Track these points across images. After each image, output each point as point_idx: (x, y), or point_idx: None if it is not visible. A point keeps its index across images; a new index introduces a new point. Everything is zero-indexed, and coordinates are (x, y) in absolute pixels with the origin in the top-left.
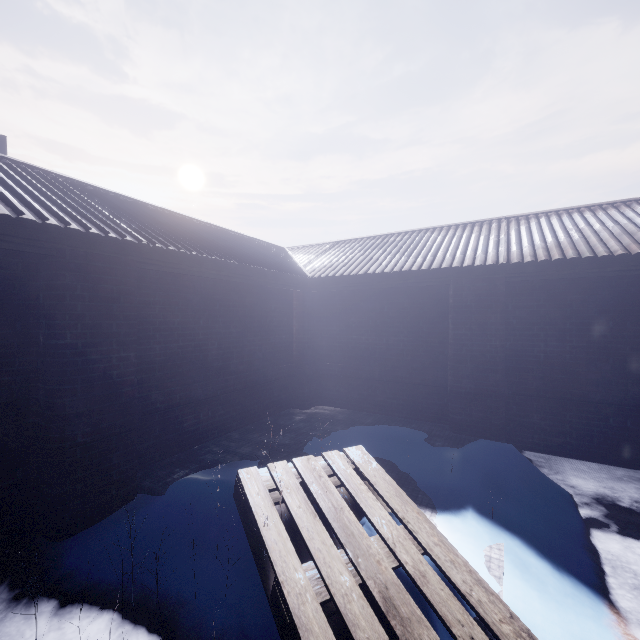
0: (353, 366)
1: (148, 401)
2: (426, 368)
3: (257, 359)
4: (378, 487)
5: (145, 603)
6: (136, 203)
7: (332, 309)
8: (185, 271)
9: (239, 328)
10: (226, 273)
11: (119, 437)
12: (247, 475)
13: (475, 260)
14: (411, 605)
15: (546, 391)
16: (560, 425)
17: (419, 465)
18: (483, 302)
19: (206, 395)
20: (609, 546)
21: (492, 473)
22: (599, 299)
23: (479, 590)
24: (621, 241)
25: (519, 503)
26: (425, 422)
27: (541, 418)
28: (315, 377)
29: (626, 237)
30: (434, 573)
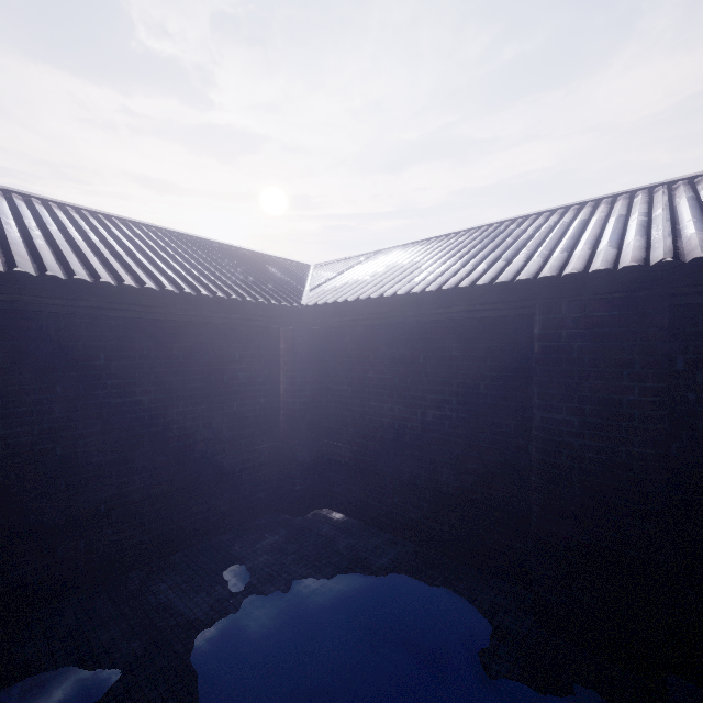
0: (370, 453)
1: None
2: (491, 474)
3: (201, 441)
4: None
5: None
6: (31, 201)
7: (342, 356)
8: None
9: (157, 393)
10: (95, 302)
11: None
12: None
13: (592, 260)
14: None
15: None
16: None
17: None
18: (610, 353)
19: (69, 516)
20: None
21: None
22: None
23: None
24: None
25: None
26: (489, 577)
27: None
28: (317, 463)
29: None
30: None
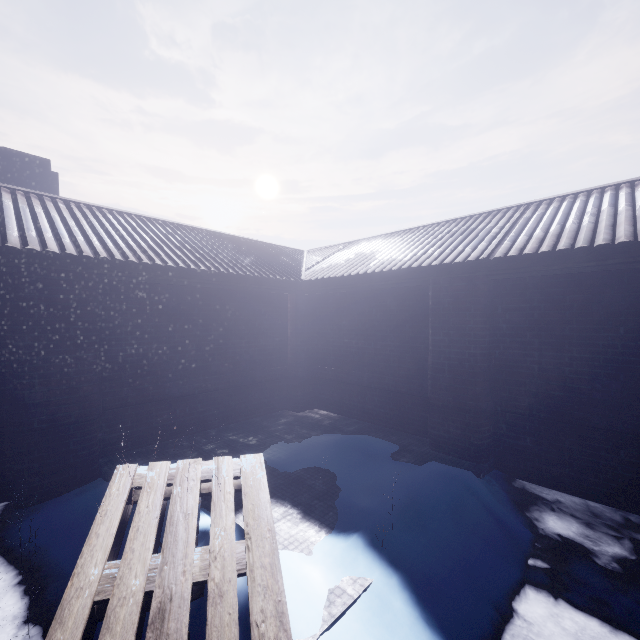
0: (344, 371)
1: (119, 396)
2: (412, 376)
3: (243, 361)
4: (246, 498)
5: (35, 571)
6: (143, 220)
7: (326, 312)
8: (150, 280)
9: (221, 331)
10: (197, 280)
11: (77, 426)
12: (122, 471)
13: (458, 256)
14: (182, 622)
15: (540, 410)
16: (557, 452)
17: (358, 481)
18: (461, 304)
19: (182, 393)
20: (534, 609)
21: (422, 499)
22: (606, 299)
23: (273, 623)
24: (637, 224)
25: (434, 538)
26: (410, 435)
27: (535, 442)
28: (311, 380)
29: None
30: (235, 595)
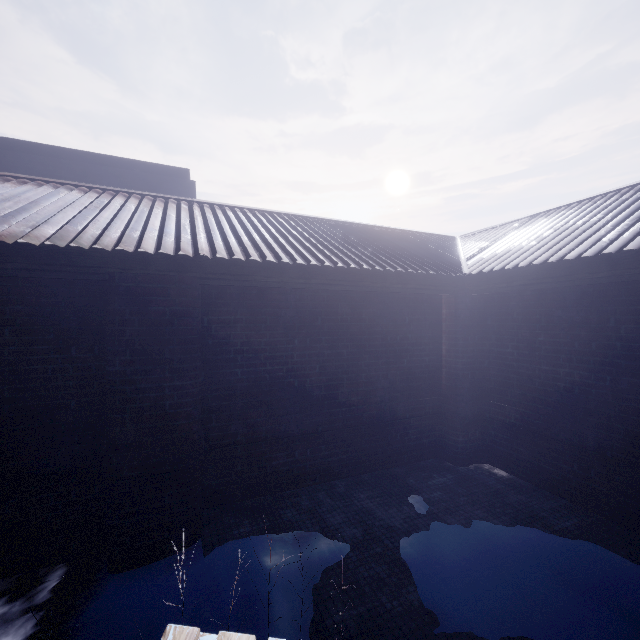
0: (541, 416)
1: (226, 432)
2: None
3: (380, 388)
4: None
5: None
6: (264, 214)
7: (505, 320)
8: (260, 283)
9: (352, 348)
10: (320, 280)
11: (172, 475)
12: None
13: None
14: None
15: None
16: None
17: None
18: None
19: (302, 430)
20: None
21: None
22: None
23: None
24: None
25: None
26: None
27: None
28: (478, 420)
29: None
30: None
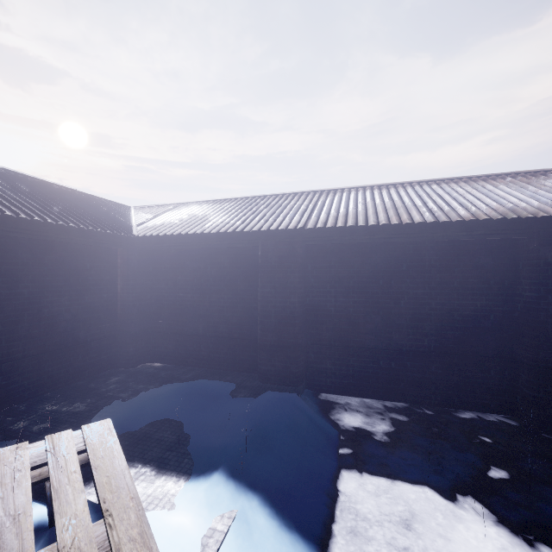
0: (180, 323)
1: None
2: (243, 323)
3: (63, 320)
4: (97, 472)
5: None
6: None
7: (161, 268)
8: None
9: (33, 288)
10: None
11: None
12: None
13: (281, 225)
14: None
15: (336, 340)
16: (346, 369)
17: (206, 423)
18: (284, 263)
19: None
20: (349, 485)
21: (265, 425)
22: (373, 261)
23: None
24: (388, 214)
25: (279, 455)
26: (242, 373)
27: (332, 364)
28: (144, 335)
29: (392, 211)
30: None
